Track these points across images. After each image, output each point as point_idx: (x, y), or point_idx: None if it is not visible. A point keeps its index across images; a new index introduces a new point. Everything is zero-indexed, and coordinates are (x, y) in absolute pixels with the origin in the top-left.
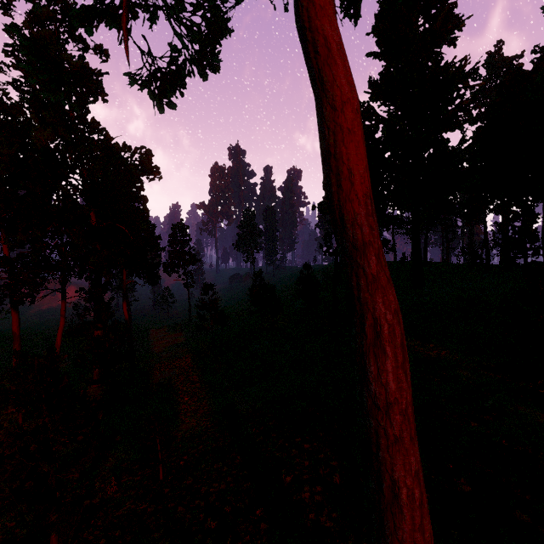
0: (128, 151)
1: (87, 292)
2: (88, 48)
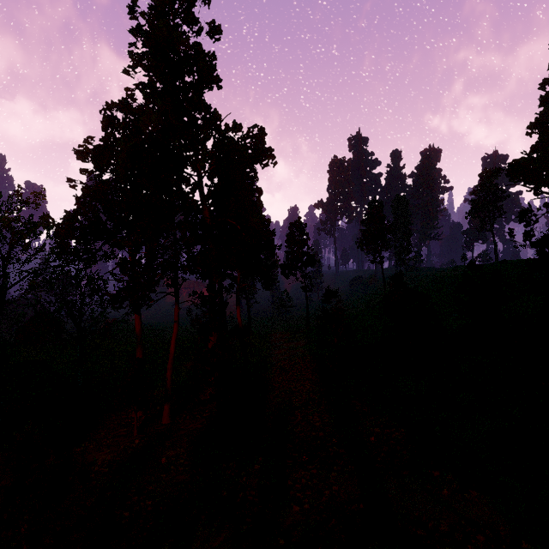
0: (238, 131)
1: (198, 297)
2: (202, 29)
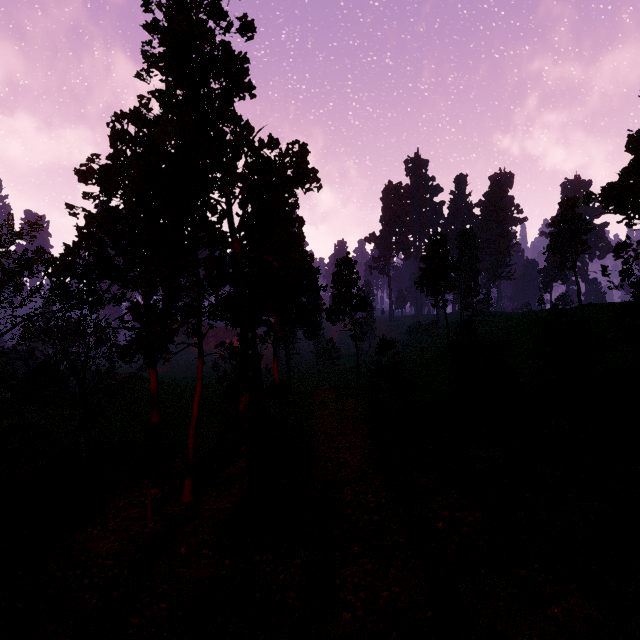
0: (275, 148)
1: (227, 348)
2: (231, 25)
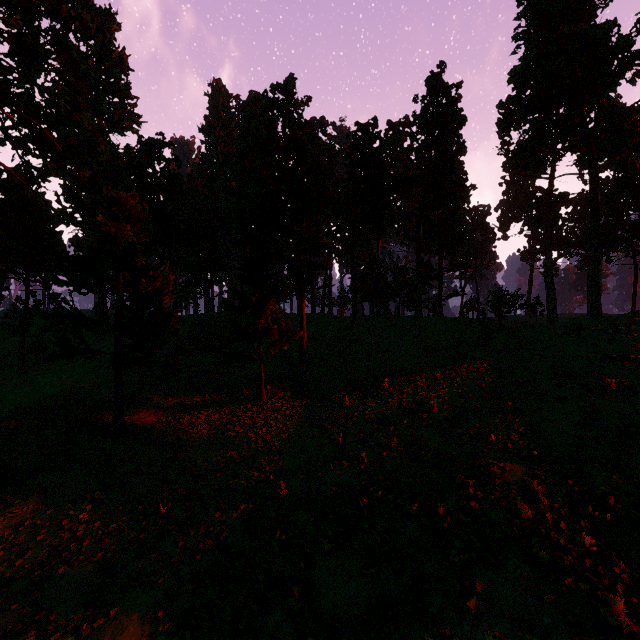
0: None
1: None
2: None
